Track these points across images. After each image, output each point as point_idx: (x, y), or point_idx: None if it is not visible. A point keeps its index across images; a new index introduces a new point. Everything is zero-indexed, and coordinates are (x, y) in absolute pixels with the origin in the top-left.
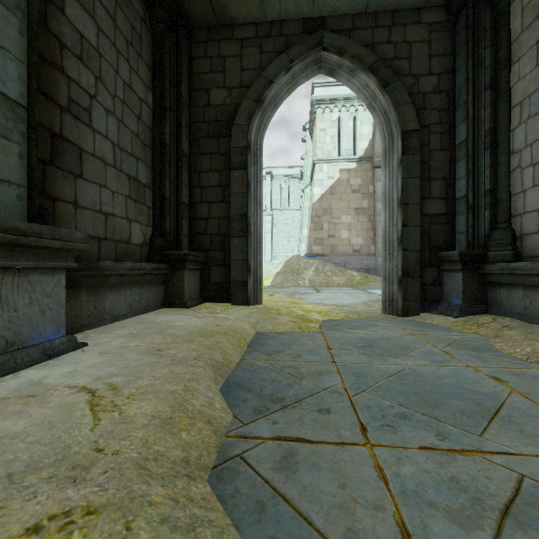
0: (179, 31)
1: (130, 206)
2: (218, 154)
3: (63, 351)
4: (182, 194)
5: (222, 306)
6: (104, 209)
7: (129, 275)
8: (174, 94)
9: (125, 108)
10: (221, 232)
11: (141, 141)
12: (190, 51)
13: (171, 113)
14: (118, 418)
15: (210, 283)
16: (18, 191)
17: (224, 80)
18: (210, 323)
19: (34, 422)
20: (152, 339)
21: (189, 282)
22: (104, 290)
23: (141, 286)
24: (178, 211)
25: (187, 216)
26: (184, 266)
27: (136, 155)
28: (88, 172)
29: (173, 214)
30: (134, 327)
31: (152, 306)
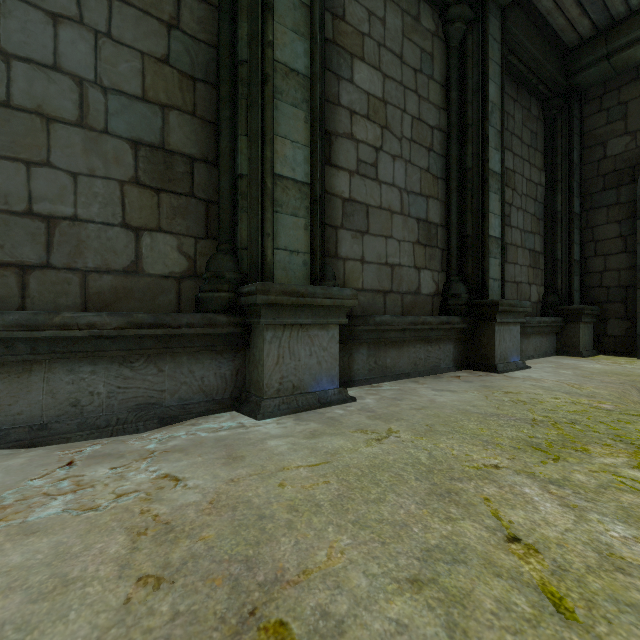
0: (571, 105)
1: (530, 273)
2: (617, 204)
3: (523, 368)
4: (573, 253)
5: (625, 360)
6: (516, 279)
7: (536, 327)
8: (565, 165)
9: (527, 198)
10: (622, 283)
11: (536, 217)
12: (581, 113)
13: (562, 183)
14: (591, 391)
15: (607, 336)
16: (498, 283)
17: (625, 126)
18: (618, 369)
19: (549, 385)
20: (573, 371)
21: (583, 334)
22: (522, 337)
23: (541, 336)
24: (569, 270)
25: (577, 272)
26: (579, 319)
27: (533, 231)
28: (509, 257)
29: (565, 272)
30: (548, 363)
31: (547, 352)
